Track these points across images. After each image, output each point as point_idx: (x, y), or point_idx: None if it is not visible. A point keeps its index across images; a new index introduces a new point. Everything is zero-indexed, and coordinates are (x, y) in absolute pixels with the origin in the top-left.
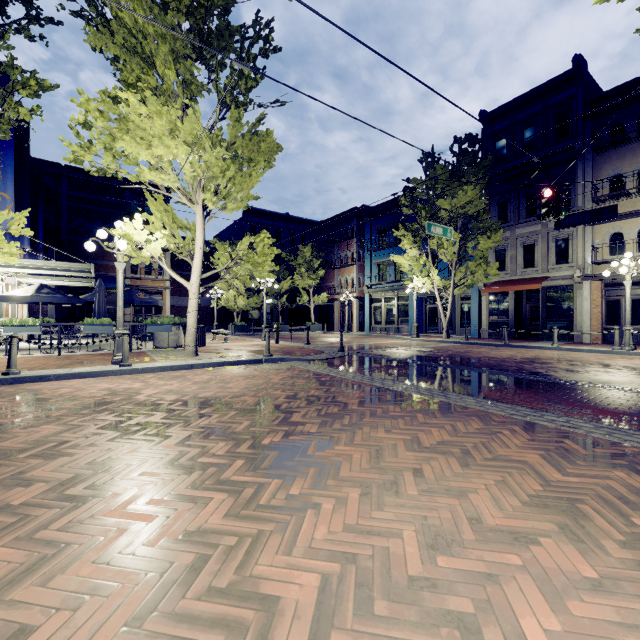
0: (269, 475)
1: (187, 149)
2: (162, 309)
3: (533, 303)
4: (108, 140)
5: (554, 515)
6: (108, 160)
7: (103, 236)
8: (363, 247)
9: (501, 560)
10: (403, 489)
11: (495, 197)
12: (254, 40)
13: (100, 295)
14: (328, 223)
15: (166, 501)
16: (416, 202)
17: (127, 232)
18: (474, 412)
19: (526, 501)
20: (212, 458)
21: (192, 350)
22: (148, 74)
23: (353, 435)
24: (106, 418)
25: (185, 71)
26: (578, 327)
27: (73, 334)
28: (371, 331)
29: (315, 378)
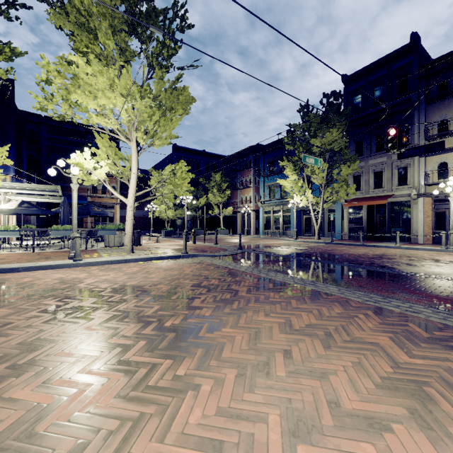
0: (163, 355)
1: (123, 100)
2: (114, 219)
3: (381, 214)
4: (64, 93)
5: (404, 398)
6: (65, 108)
7: (62, 164)
8: (258, 174)
9: (357, 450)
10: (273, 370)
11: (353, 137)
12: (173, 18)
13: (64, 208)
14: (233, 157)
15: (69, 381)
16: (295, 141)
17: (79, 161)
18: (336, 298)
19: (379, 383)
20: (120, 339)
21: (129, 248)
22: (94, 44)
23: (238, 318)
24: (49, 303)
25: (121, 41)
26: (414, 231)
27: (46, 237)
28: (264, 234)
29: (217, 270)
